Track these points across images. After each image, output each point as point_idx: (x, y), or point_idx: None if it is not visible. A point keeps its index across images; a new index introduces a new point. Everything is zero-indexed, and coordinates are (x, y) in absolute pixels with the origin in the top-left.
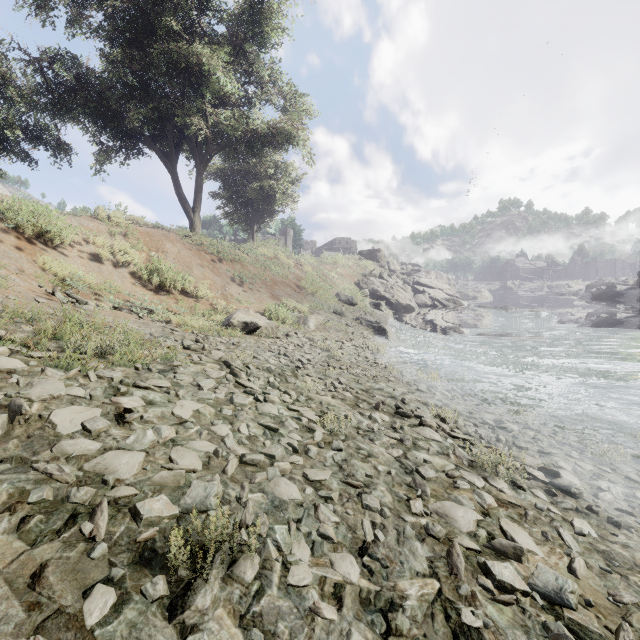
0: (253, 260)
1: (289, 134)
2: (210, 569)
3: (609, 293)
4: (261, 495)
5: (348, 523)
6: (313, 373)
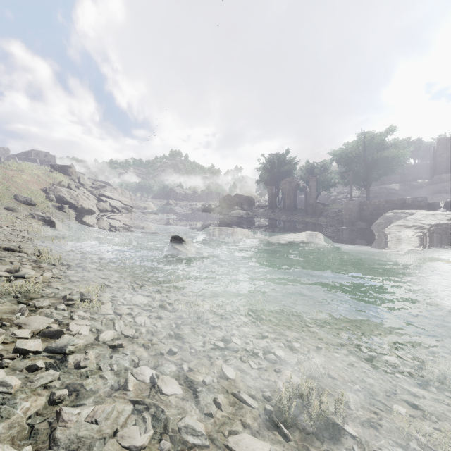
0: None
1: None
2: None
3: (208, 209)
4: None
5: None
6: None
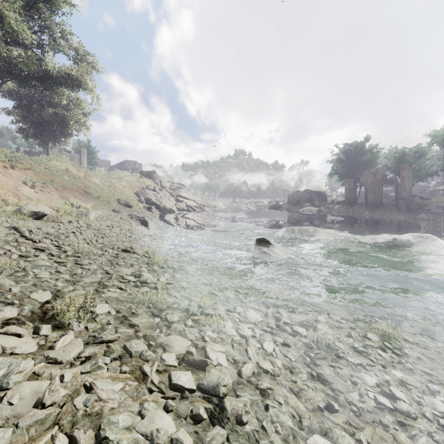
0: (45, 170)
1: (78, 81)
2: (1, 273)
3: (276, 206)
4: (29, 264)
5: (71, 271)
6: (81, 237)
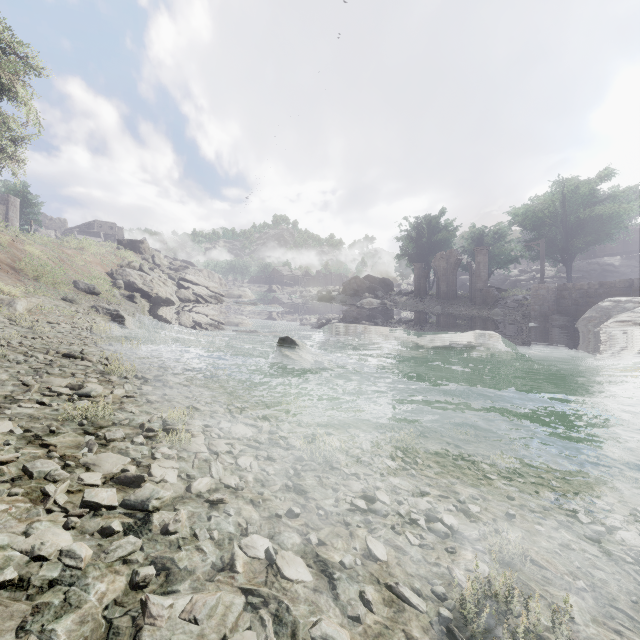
0: None
1: None
2: None
3: (327, 297)
4: None
5: None
6: None
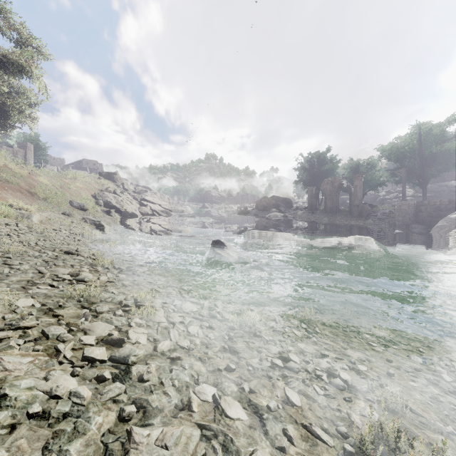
0: None
1: (21, 67)
2: None
3: (244, 211)
4: None
5: None
6: (17, 240)
